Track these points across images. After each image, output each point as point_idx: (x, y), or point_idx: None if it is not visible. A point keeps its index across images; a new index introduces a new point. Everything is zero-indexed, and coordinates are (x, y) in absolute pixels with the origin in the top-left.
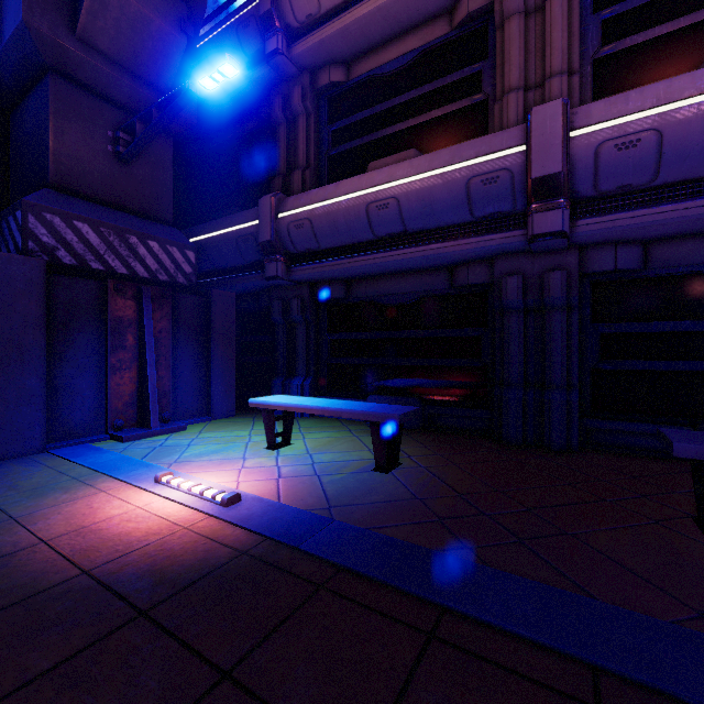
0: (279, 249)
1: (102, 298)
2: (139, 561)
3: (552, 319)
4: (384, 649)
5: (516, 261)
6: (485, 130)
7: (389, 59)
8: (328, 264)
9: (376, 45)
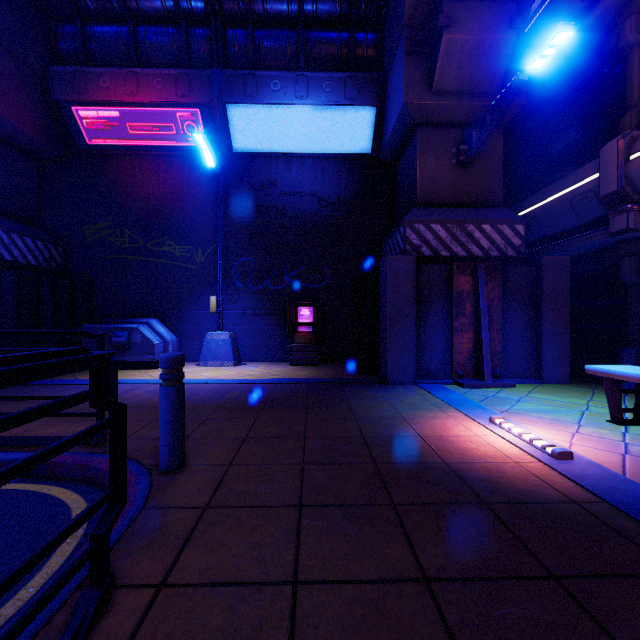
0: (631, 196)
1: (449, 277)
2: (479, 470)
3: None
4: None
5: None
6: None
7: None
8: None
9: None
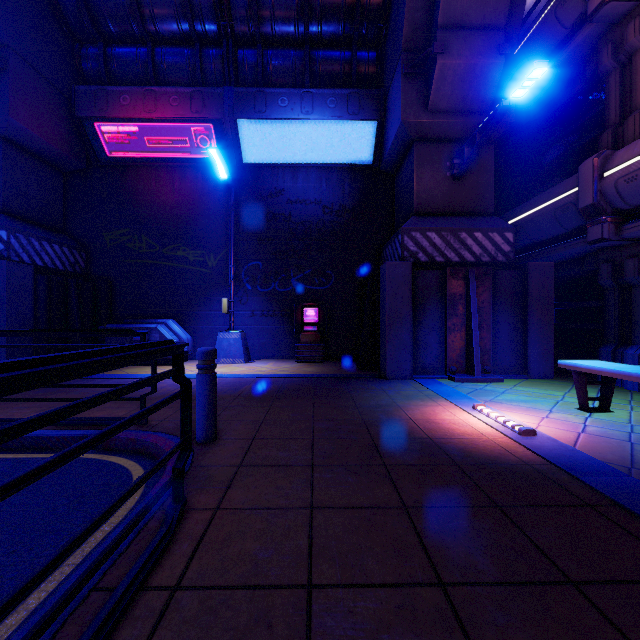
0: (605, 209)
1: (442, 281)
2: (457, 443)
3: None
4: (633, 558)
5: None
6: None
7: None
8: None
9: None
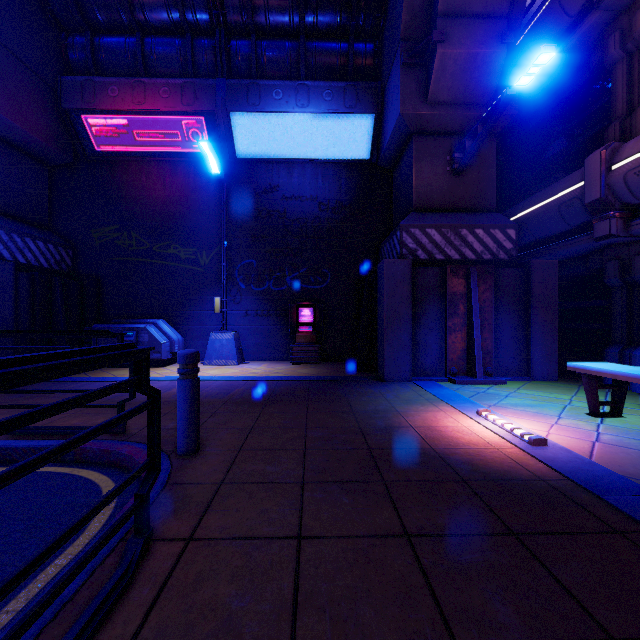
0: (613, 204)
1: (443, 279)
2: (462, 454)
3: None
4: None
5: None
6: None
7: None
8: None
9: None
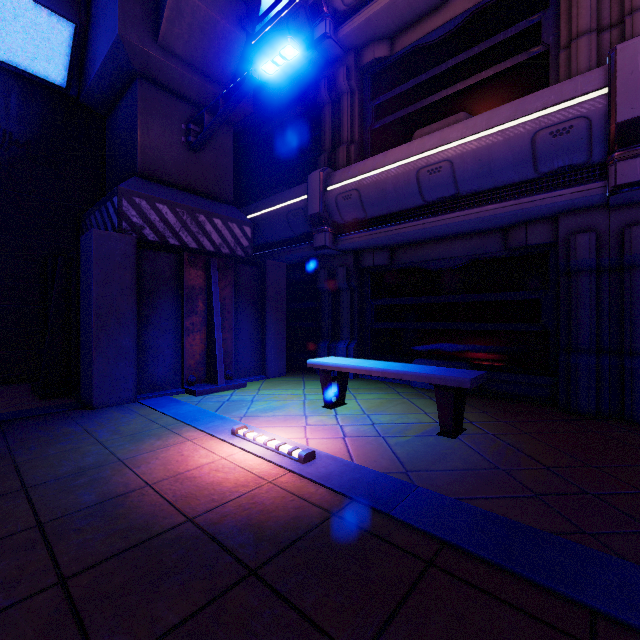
0: (327, 220)
1: (179, 269)
2: (235, 513)
3: (634, 279)
4: None
5: (587, 217)
6: (545, 83)
7: (436, 27)
8: (375, 232)
9: (422, 15)
